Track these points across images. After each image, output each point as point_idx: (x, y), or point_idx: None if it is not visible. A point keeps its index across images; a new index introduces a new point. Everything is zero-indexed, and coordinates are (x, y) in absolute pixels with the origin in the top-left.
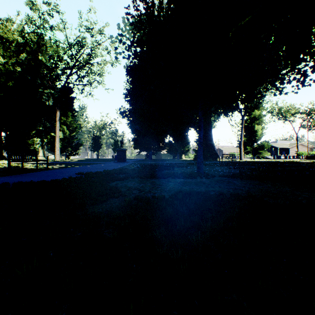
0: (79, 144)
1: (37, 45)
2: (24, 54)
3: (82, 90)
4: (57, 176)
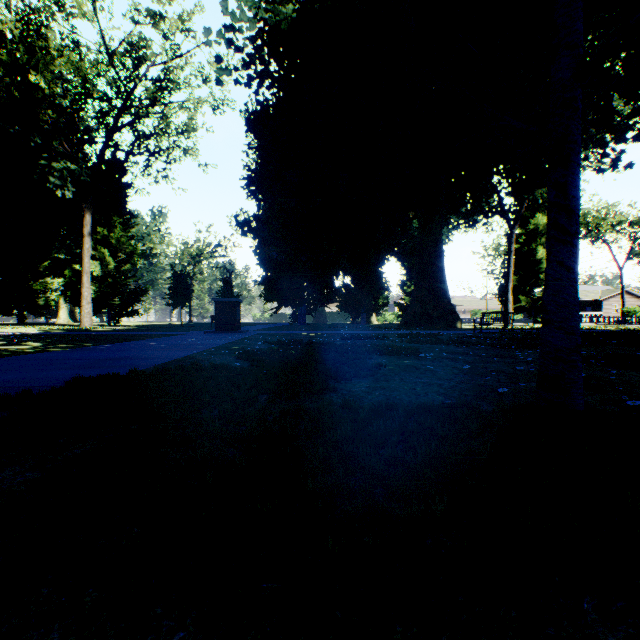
0: (141, 290)
1: (25, 47)
2: None
3: (146, 166)
4: None
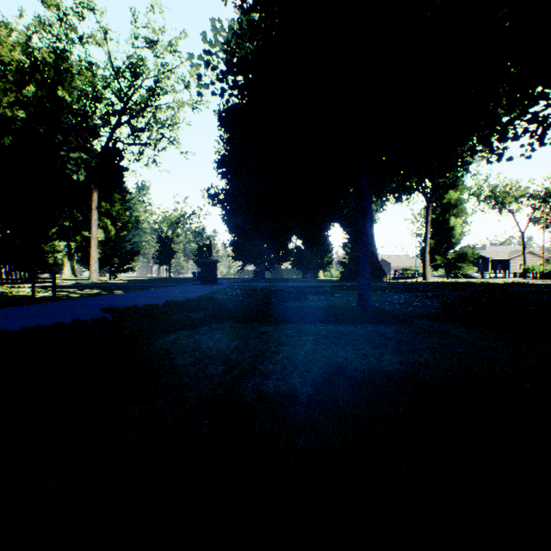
0: (135, 252)
1: (54, 70)
2: (31, 87)
3: (140, 154)
4: (54, 318)
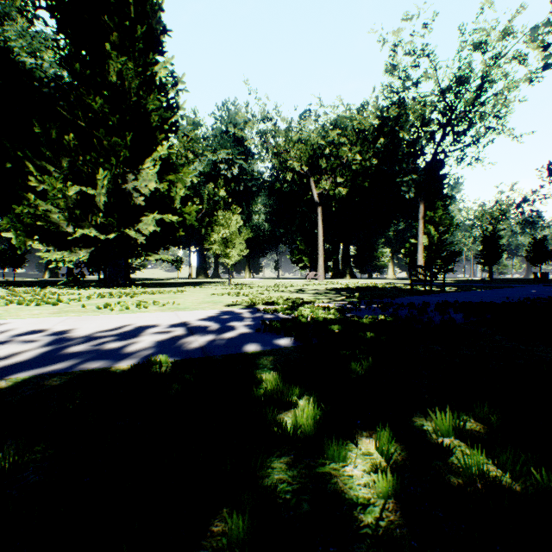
0: (455, 253)
1: (396, 119)
2: (380, 140)
3: (462, 157)
4: (481, 300)
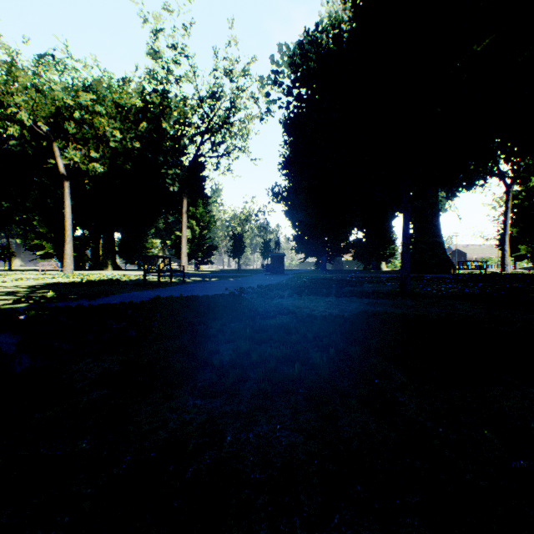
0: (213, 247)
1: (159, 108)
2: (144, 123)
3: (218, 165)
4: (203, 292)
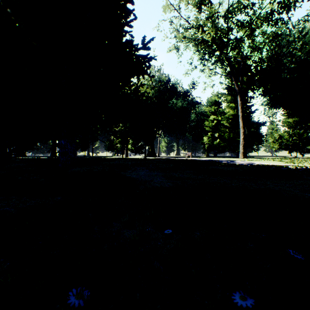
0: None
1: None
2: None
3: None
4: None
